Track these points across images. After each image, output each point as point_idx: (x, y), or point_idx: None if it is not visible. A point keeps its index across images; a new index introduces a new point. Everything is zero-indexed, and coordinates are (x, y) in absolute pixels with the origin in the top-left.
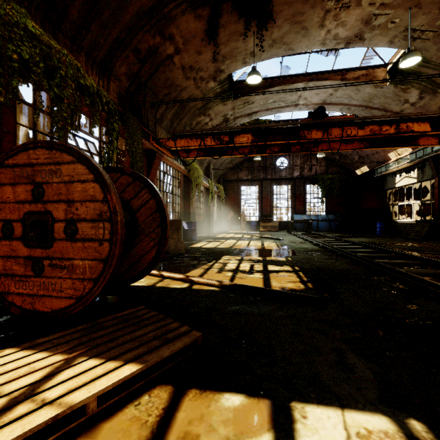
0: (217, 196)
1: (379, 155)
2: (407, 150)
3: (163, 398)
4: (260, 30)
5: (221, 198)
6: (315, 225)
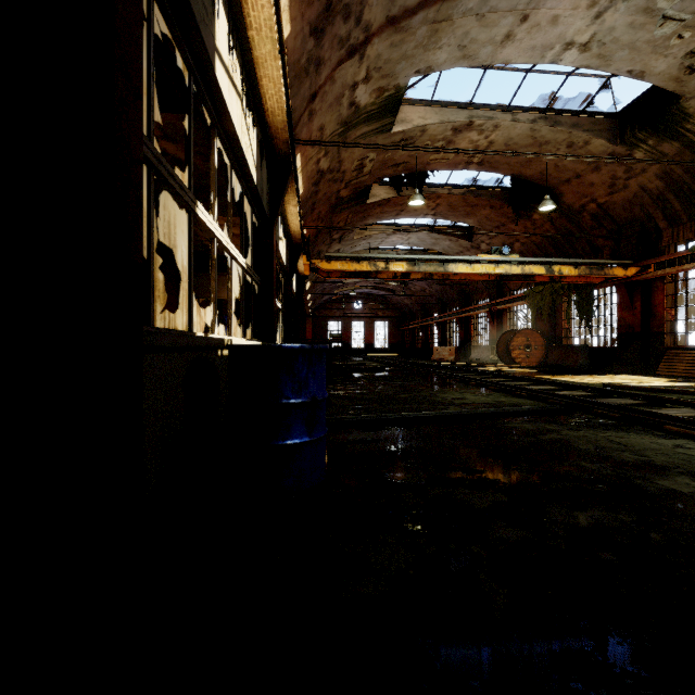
0: None
1: None
2: None
3: None
4: (517, 213)
5: None
6: None
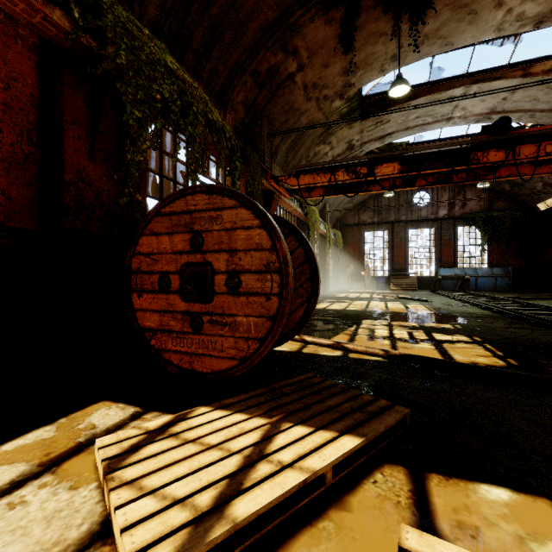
0: (332, 245)
1: None
2: None
3: (402, 479)
4: (415, 25)
5: (339, 247)
6: (473, 282)
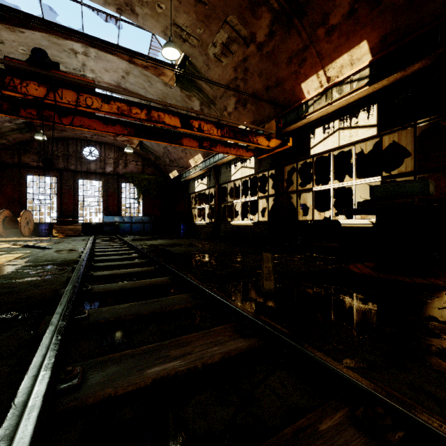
0: None
1: (183, 160)
2: (200, 159)
3: None
4: None
5: None
6: (129, 227)
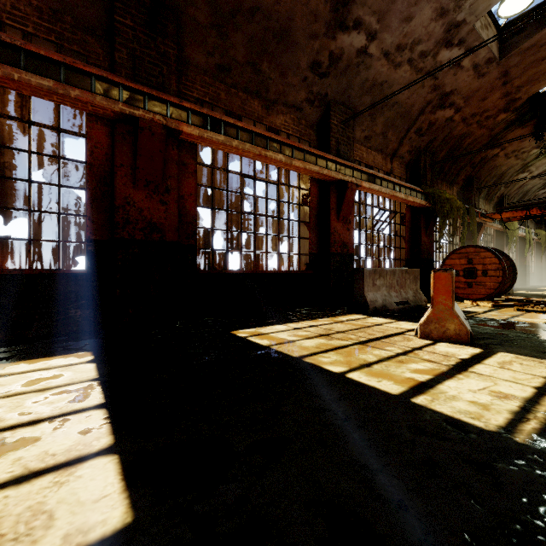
0: (535, 242)
1: None
2: None
3: None
4: None
5: (542, 245)
6: None
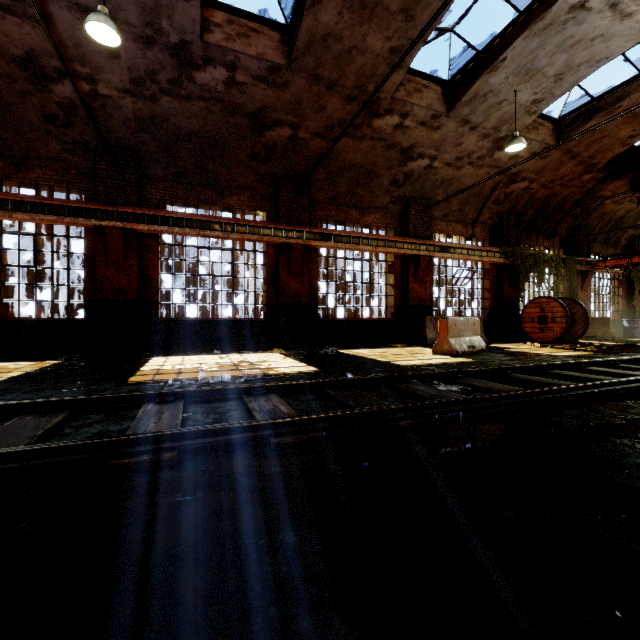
0: None
1: None
2: None
3: None
4: None
5: None
6: None
